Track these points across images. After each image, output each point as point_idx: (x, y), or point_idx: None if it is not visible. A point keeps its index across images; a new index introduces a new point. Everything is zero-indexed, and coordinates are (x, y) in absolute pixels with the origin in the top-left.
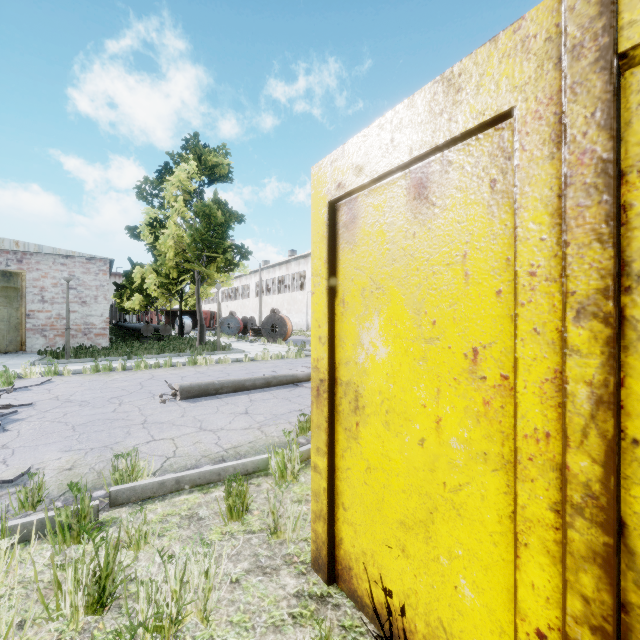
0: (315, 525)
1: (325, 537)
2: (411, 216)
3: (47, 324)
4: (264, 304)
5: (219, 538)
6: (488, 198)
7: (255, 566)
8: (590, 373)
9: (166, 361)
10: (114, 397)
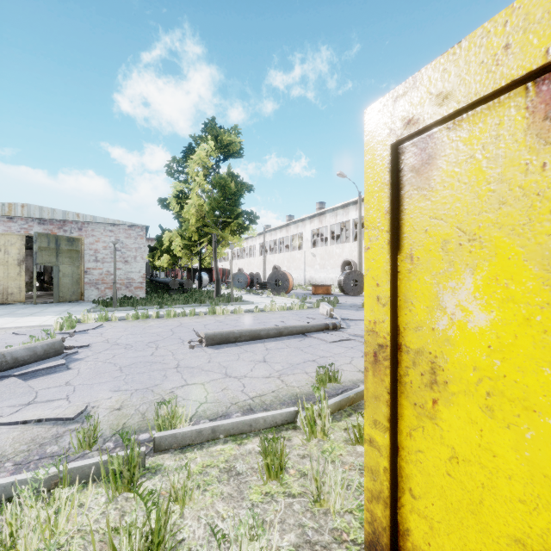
0: (371, 505)
1: (386, 523)
2: (537, 142)
3: (99, 279)
4: (267, 262)
5: (260, 499)
6: None
7: (303, 540)
8: None
9: (191, 311)
10: (151, 342)
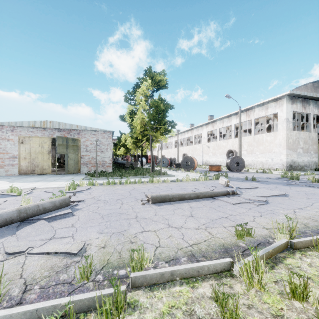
0: None
1: None
2: None
3: (88, 161)
4: (179, 151)
5: None
6: None
7: None
8: None
9: (139, 180)
10: (118, 199)
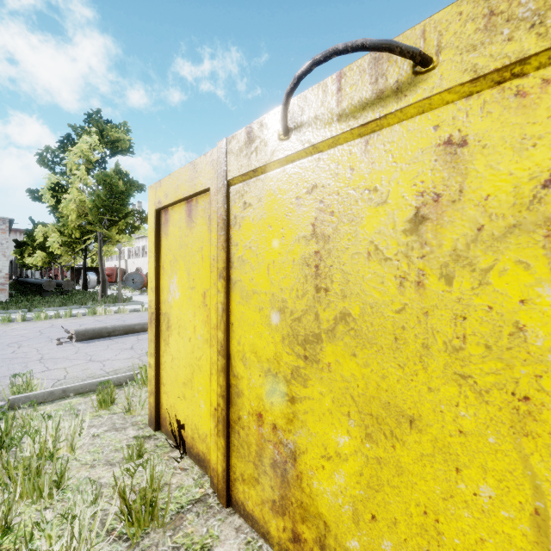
0: (150, 399)
1: (154, 404)
2: (187, 225)
3: None
4: None
5: (90, 418)
6: (208, 223)
7: (112, 428)
8: (222, 299)
9: (66, 312)
10: (13, 342)
